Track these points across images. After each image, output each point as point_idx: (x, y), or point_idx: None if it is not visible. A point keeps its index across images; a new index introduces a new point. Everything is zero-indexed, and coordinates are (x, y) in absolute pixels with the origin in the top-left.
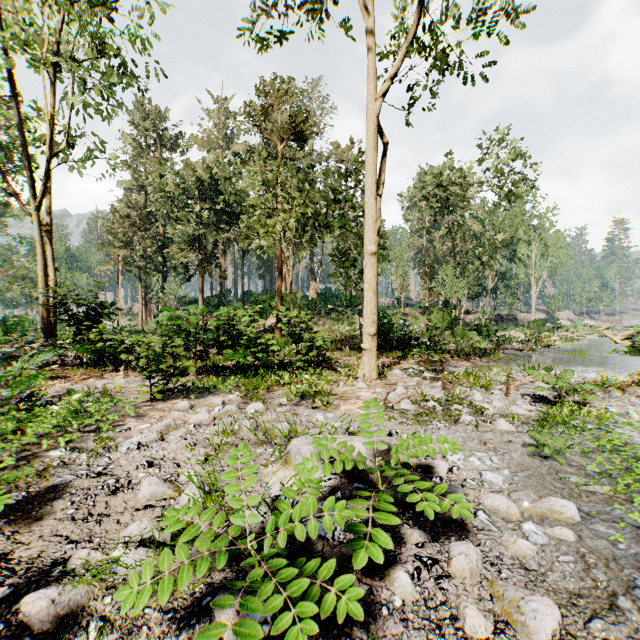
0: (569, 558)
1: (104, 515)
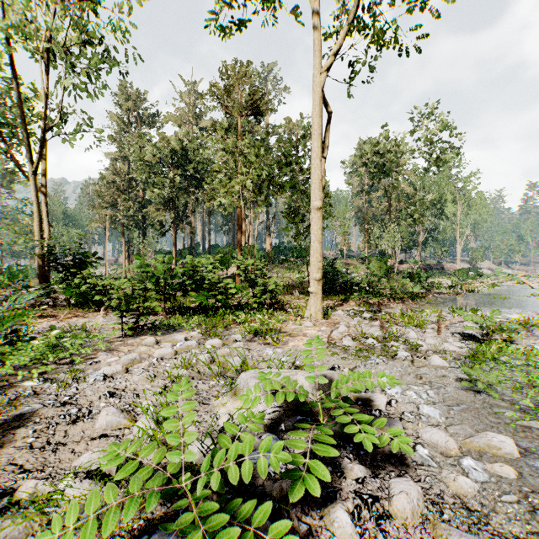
0: (511, 497)
1: (61, 444)
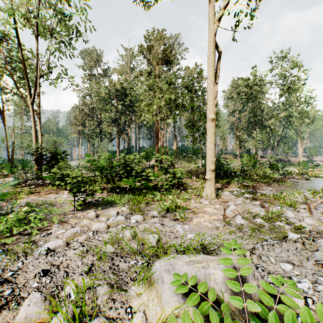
0: None
1: None
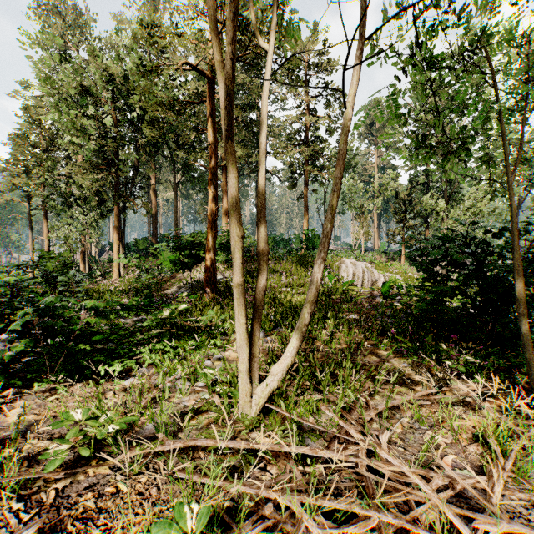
0: None
1: None
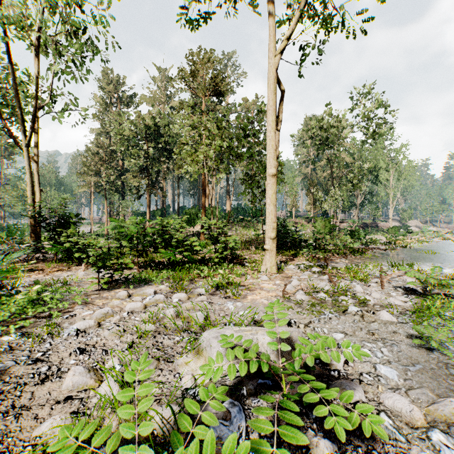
0: None
1: (26, 408)
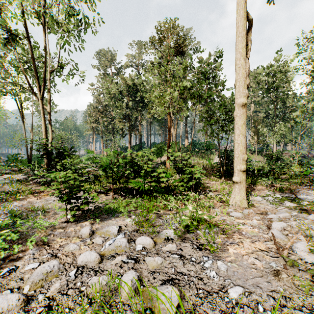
0: None
1: None
